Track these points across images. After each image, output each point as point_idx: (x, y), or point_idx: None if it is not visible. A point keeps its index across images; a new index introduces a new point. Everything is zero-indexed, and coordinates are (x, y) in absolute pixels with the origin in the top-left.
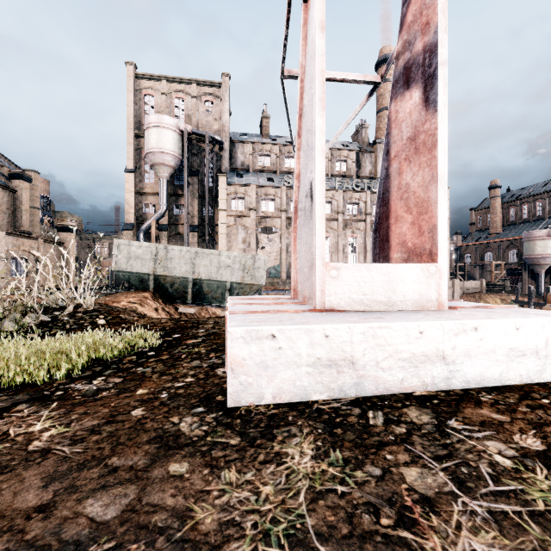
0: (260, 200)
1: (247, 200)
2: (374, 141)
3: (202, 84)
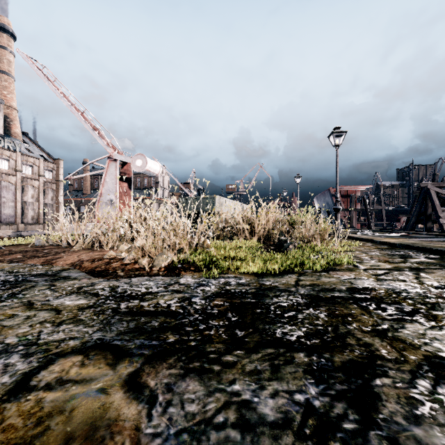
0: None
1: None
2: None
3: None
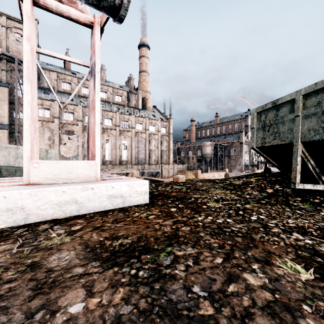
0: (62, 112)
1: (52, 110)
2: (137, 88)
3: (12, 19)
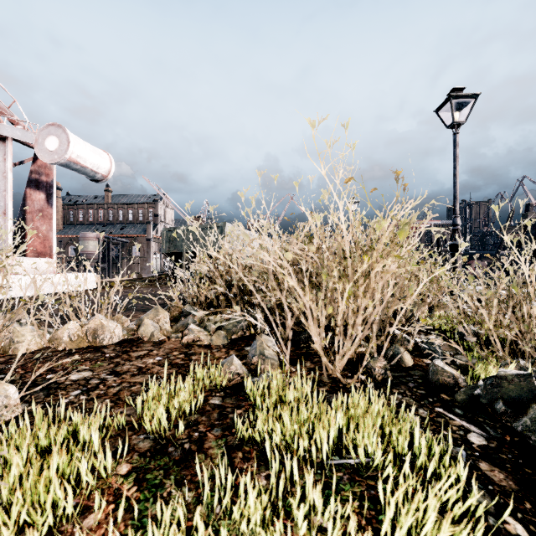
0: None
1: None
2: None
3: None
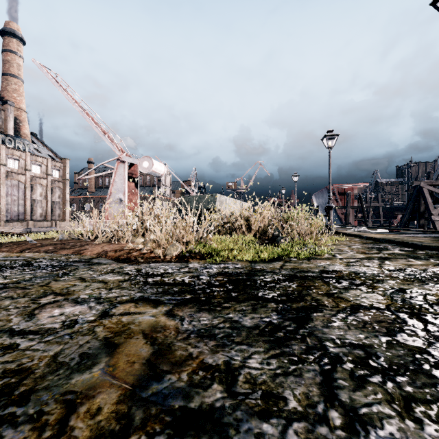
0: None
1: None
2: (4, 101)
3: None
